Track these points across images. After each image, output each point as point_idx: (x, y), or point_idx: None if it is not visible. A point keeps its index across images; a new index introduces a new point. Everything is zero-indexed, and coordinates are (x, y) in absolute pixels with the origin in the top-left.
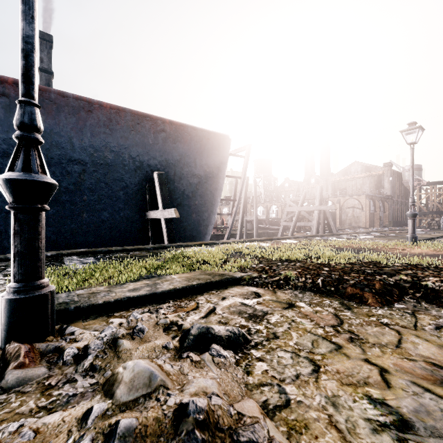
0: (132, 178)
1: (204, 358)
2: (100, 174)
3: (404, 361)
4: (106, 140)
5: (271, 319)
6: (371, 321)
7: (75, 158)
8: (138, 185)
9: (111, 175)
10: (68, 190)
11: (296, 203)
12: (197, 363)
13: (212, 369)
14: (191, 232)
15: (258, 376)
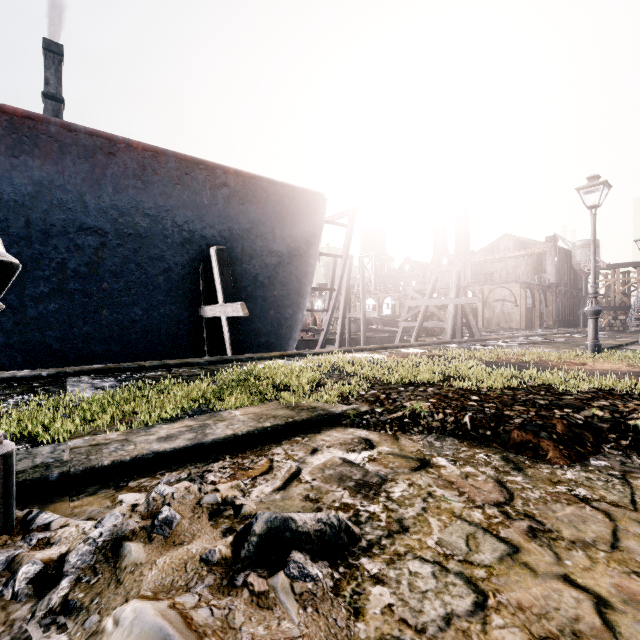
0: (178, 257)
1: (276, 584)
2: (129, 249)
3: (633, 580)
4: (137, 199)
5: (393, 491)
6: (559, 493)
7: (89, 225)
8: (187, 266)
9: (146, 251)
10: (79, 274)
11: (422, 293)
12: (262, 598)
13: (290, 610)
14: (267, 337)
15: (375, 620)
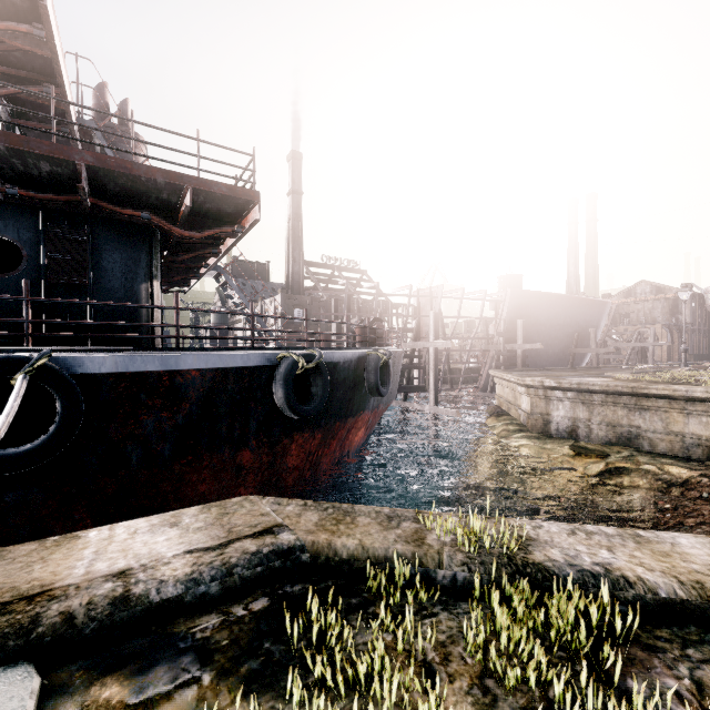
0: (571, 331)
1: None
2: (563, 330)
3: None
4: (569, 313)
5: None
6: None
7: (559, 323)
8: (572, 334)
9: (565, 330)
10: (551, 339)
11: (608, 337)
12: None
13: None
14: (579, 361)
15: None
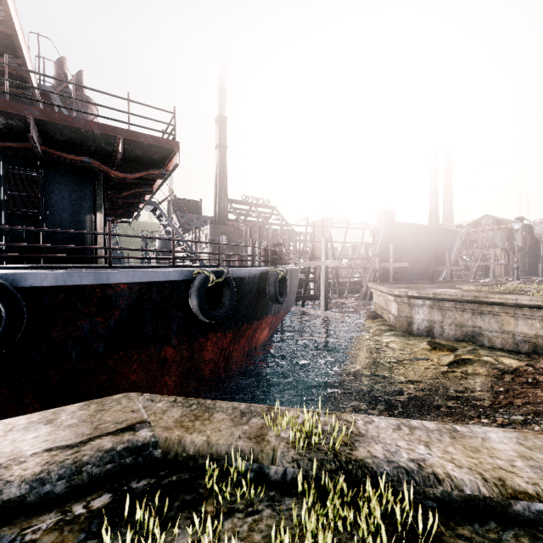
0: (431, 253)
1: None
2: (425, 252)
3: None
4: (429, 240)
5: None
6: None
7: (422, 247)
8: (431, 255)
9: (427, 252)
10: (416, 259)
11: (460, 258)
12: None
13: None
14: (437, 276)
15: None
